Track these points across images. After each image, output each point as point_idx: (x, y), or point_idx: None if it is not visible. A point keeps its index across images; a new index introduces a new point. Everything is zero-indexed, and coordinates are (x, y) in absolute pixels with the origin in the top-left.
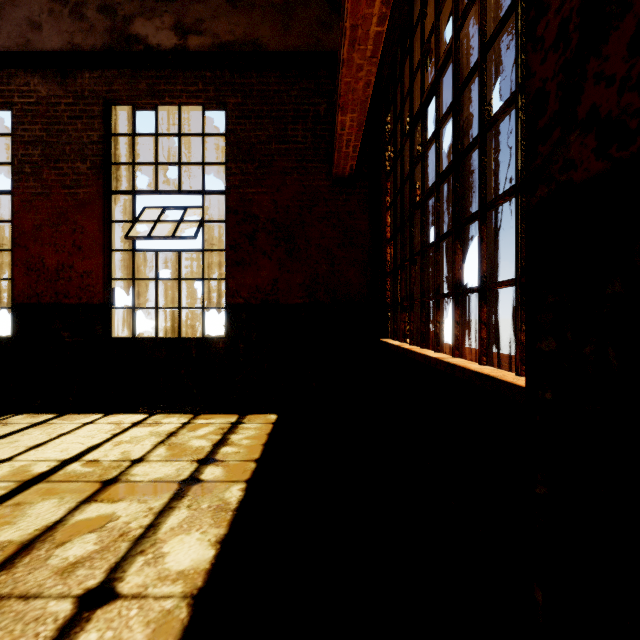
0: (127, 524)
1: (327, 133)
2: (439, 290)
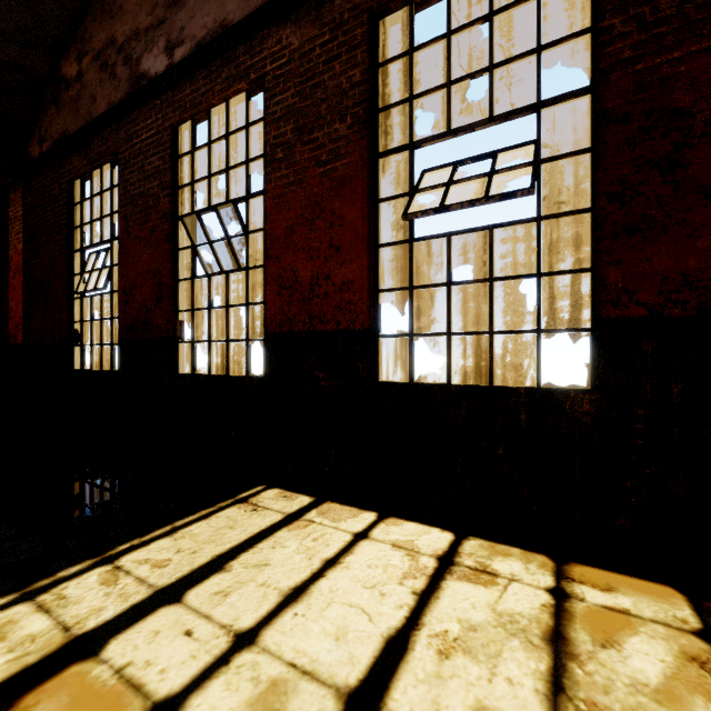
0: None
1: None
2: None
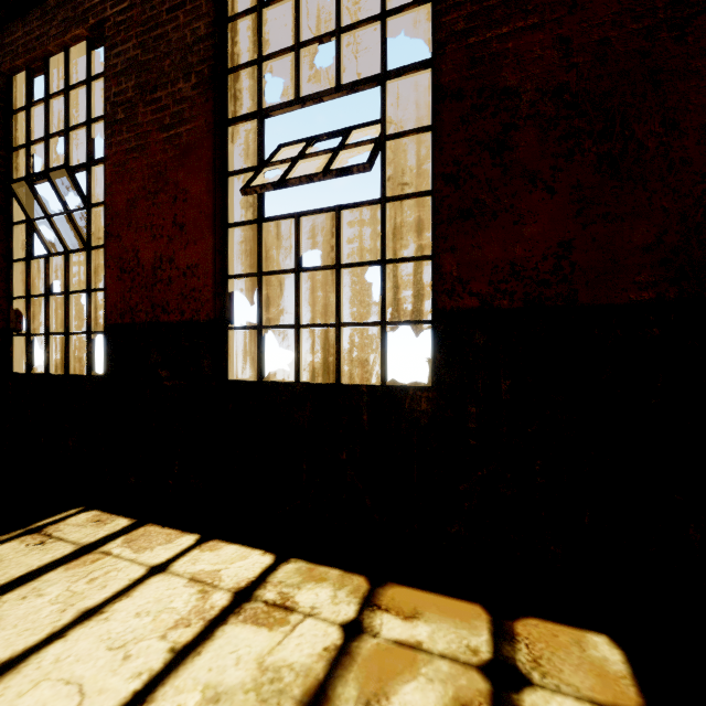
0: None
1: None
2: None
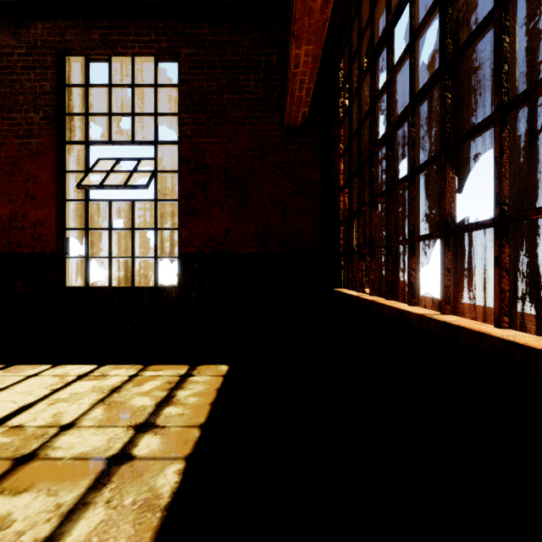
0: (18, 536)
1: (279, 83)
2: (414, 232)
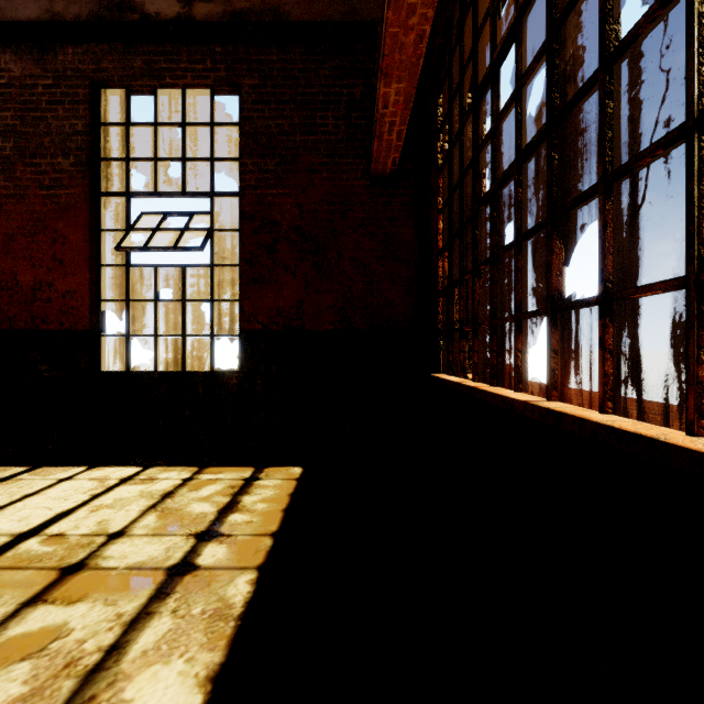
0: (80, 644)
1: (364, 121)
2: (521, 307)
